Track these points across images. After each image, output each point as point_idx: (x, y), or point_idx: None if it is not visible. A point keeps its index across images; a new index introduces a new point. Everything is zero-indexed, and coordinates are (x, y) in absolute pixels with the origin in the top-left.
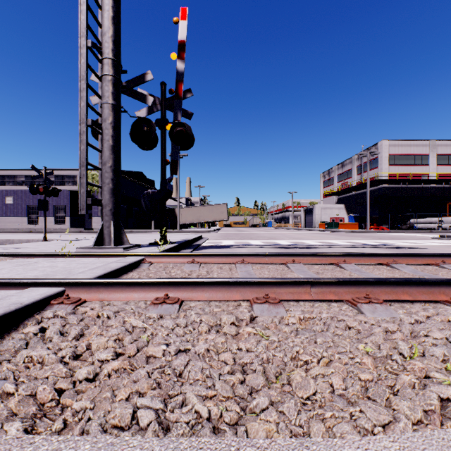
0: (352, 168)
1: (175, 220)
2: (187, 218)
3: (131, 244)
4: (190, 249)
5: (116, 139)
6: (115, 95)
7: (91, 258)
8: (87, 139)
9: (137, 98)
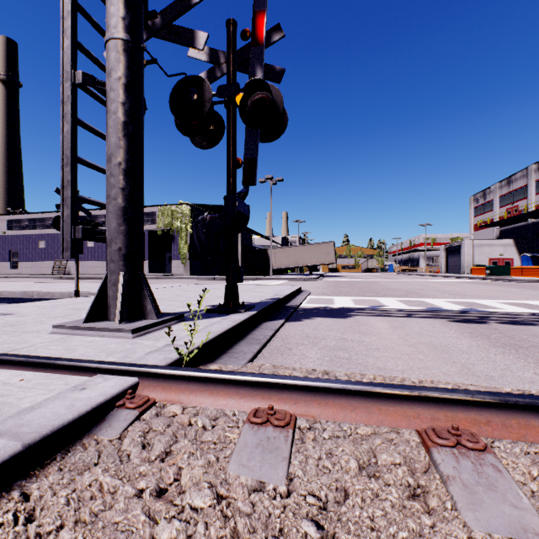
0: (527, 184)
1: (267, 263)
2: (283, 262)
3: (162, 317)
4: (279, 321)
5: (131, 109)
6: (128, 22)
7: (16, 371)
8: (74, 112)
9: (179, 39)
